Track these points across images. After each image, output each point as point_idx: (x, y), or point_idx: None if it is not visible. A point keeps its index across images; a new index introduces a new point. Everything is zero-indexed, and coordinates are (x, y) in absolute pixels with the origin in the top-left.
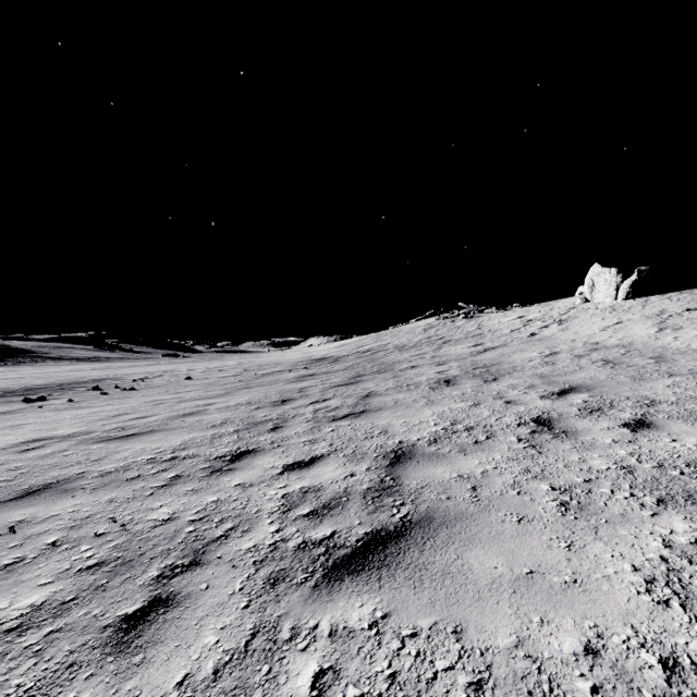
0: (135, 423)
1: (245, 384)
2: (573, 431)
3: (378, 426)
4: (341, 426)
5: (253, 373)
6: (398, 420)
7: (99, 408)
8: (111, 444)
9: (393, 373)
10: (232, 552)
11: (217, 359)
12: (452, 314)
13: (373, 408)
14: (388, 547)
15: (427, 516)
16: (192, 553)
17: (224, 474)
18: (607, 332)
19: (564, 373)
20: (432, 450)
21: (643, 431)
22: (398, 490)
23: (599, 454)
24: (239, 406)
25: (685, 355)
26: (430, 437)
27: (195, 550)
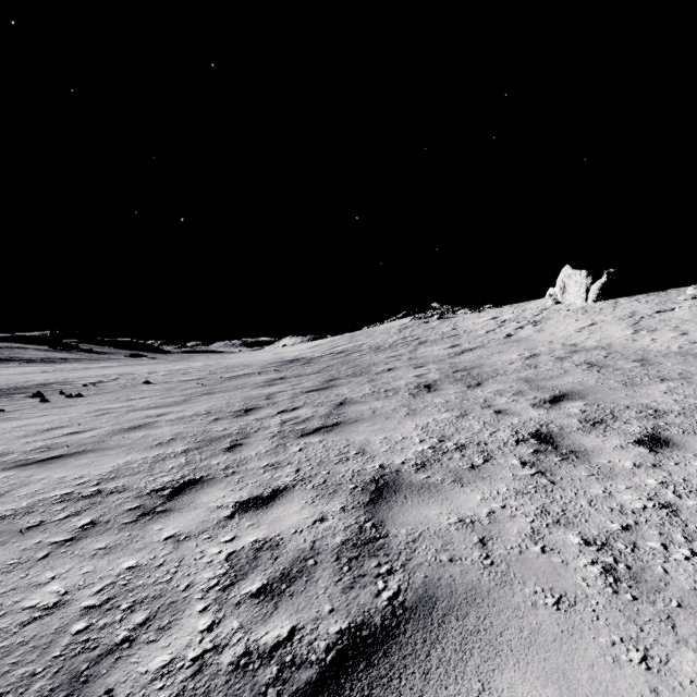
0: (66, 440)
1: (208, 390)
2: (583, 451)
3: (354, 443)
4: (311, 443)
5: (219, 375)
6: (377, 436)
7: (30, 421)
8: (24, 472)
9: (369, 376)
10: (132, 678)
11: (183, 361)
12: (426, 314)
13: (348, 420)
14: (373, 663)
15: (426, 595)
16: (66, 683)
17: (156, 518)
18: (583, 334)
19: (550, 376)
20: (421, 478)
21: (663, 451)
22: (382, 546)
23: (625, 485)
24: (195, 417)
25: (669, 358)
26: (417, 459)
27: (74, 675)
